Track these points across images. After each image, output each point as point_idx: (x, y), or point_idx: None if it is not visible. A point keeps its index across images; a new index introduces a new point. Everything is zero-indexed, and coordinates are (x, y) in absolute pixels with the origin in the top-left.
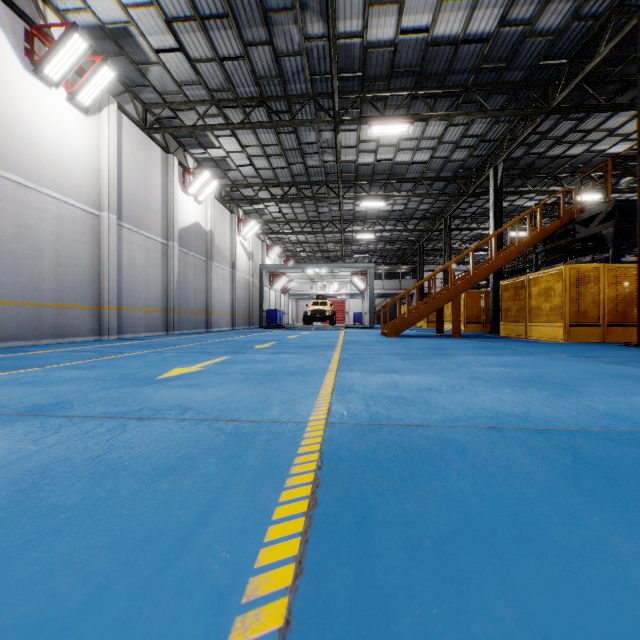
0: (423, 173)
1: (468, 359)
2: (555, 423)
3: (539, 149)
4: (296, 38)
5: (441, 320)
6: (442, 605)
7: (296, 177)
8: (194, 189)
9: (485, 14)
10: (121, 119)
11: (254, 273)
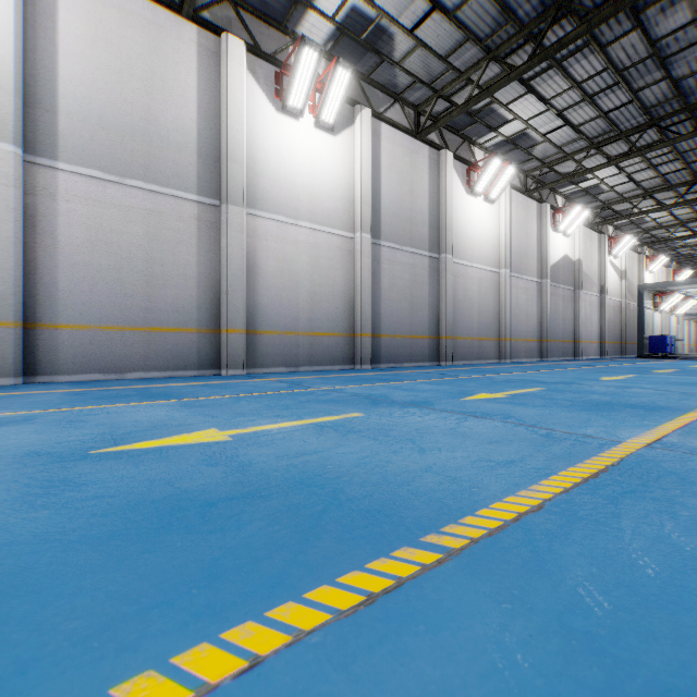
0: None
1: None
2: None
3: None
4: None
5: None
6: None
7: None
8: (564, 226)
9: None
10: (510, 194)
11: (627, 294)
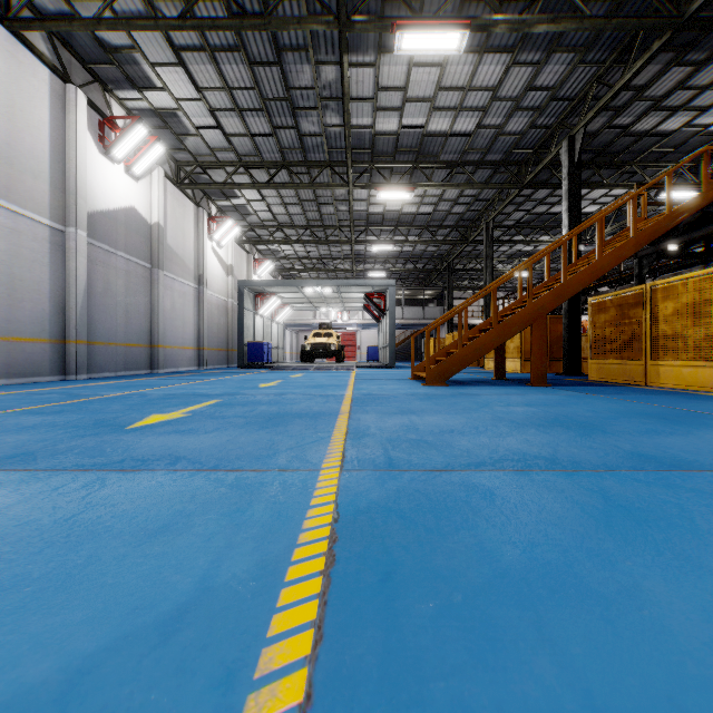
0: (464, 154)
1: None
2: None
3: (625, 119)
4: None
5: (503, 356)
6: None
7: (287, 153)
8: (122, 152)
9: None
10: None
11: (235, 294)
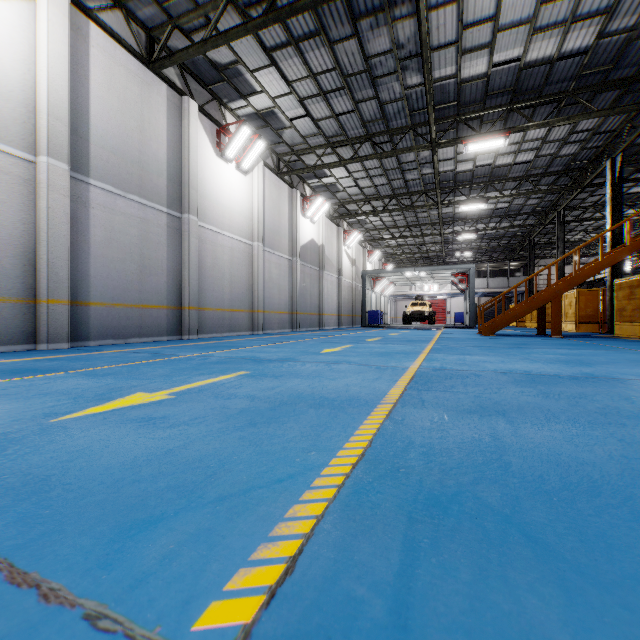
0: (528, 171)
1: (538, 350)
2: (542, 373)
3: None
4: (397, 89)
5: (542, 320)
6: (444, 388)
7: (396, 190)
8: (311, 213)
9: (579, 33)
10: (264, 171)
11: (356, 277)
